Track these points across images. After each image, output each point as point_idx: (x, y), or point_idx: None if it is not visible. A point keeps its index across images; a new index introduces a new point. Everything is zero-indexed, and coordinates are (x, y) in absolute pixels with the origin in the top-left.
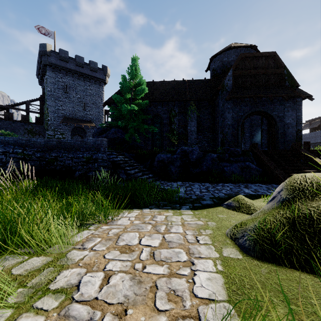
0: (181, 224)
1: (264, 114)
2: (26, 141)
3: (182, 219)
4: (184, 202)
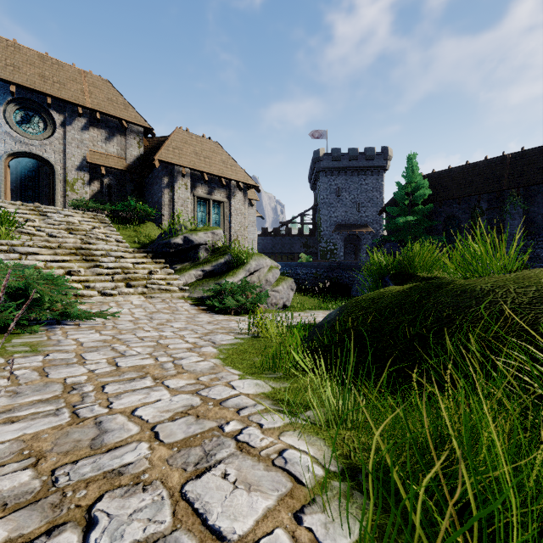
0: None
1: None
2: (317, 264)
3: None
4: None
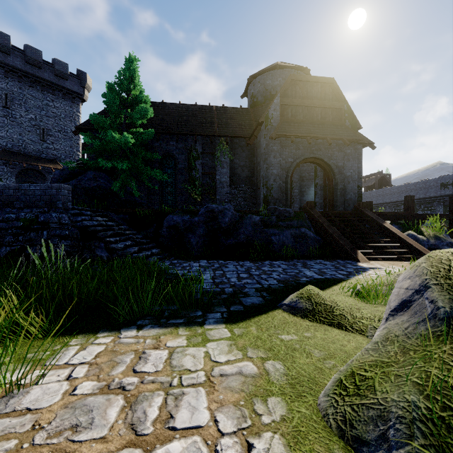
0: (204, 383)
1: (320, 162)
2: None
3: (207, 358)
4: (212, 303)
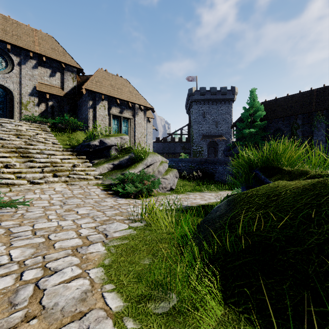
0: None
1: None
2: (192, 160)
3: None
4: None
